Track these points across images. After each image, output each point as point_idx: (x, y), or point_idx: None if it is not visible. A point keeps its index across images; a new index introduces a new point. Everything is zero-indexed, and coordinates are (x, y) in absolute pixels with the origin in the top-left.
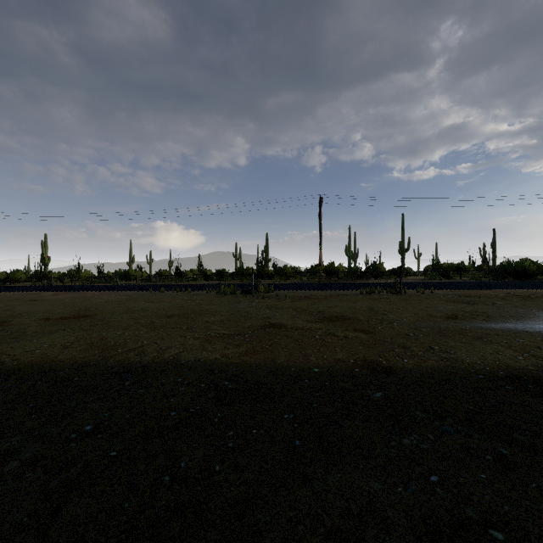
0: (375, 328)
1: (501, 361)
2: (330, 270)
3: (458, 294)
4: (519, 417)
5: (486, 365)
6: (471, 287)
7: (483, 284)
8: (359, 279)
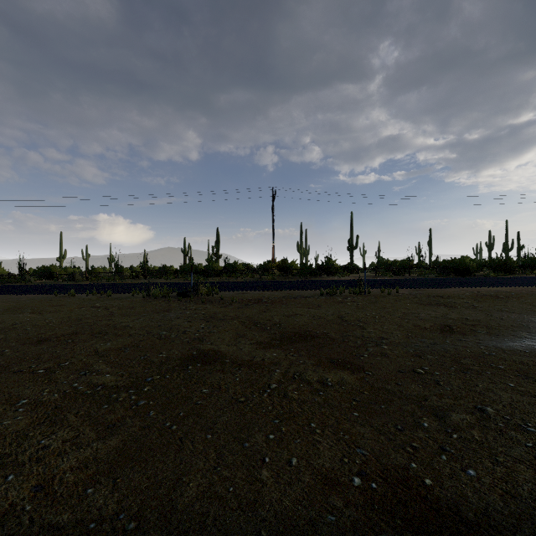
0: (360, 357)
1: None
2: (283, 266)
3: (425, 294)
4: None
5: None
6: (429, 285)
7: (437, 281)
8: (313, 276)
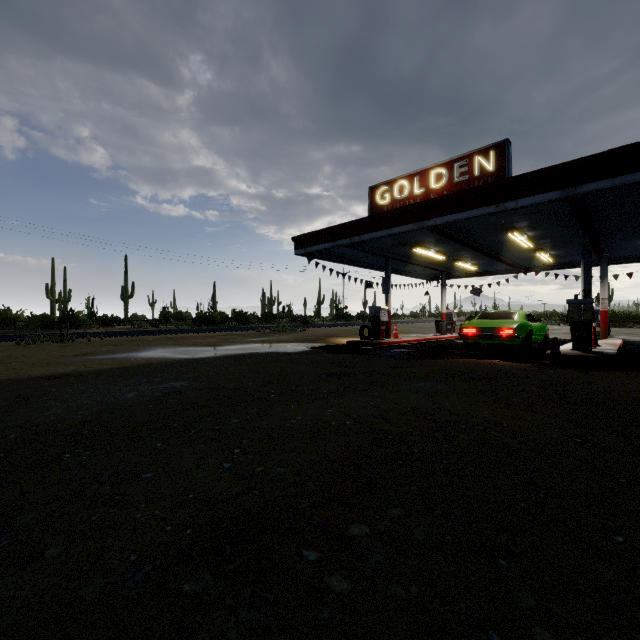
0: None
1: (57, 371)
2: (3, 318)
3: (125, 340)
4: (17, 386)
5: (42, 374)
6: (151, 333)
7: (168, 331)
8: (49, 330)
